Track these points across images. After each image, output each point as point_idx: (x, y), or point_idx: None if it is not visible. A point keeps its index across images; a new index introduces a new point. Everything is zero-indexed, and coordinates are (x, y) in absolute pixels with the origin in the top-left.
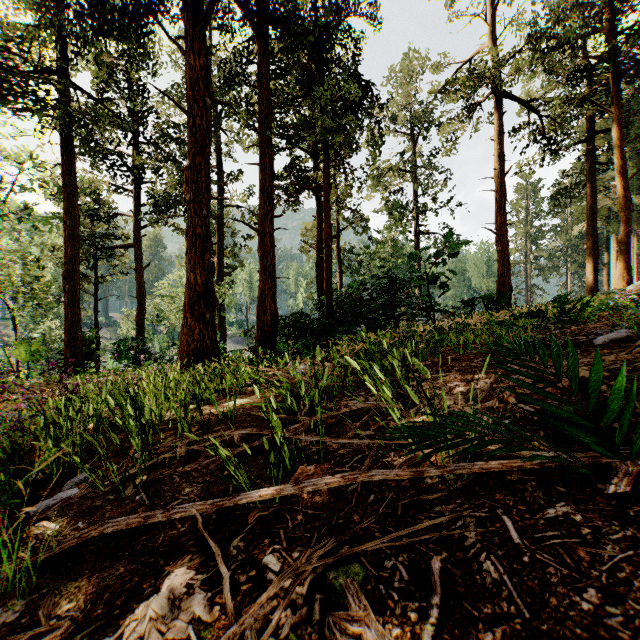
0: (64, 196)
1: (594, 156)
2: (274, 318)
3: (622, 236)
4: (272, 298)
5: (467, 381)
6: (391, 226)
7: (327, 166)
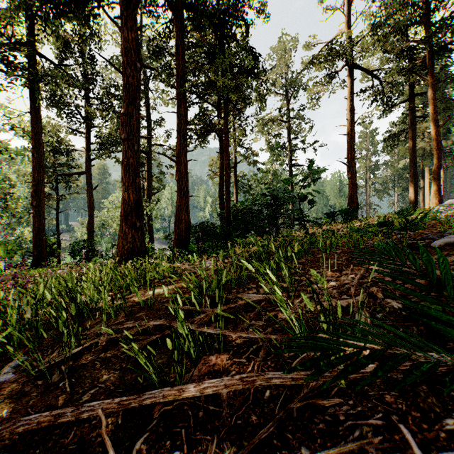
0: (32, 136)
1: (415, 111)
2: (187, 226)
3: (435, 168)
4: (186, 211)
5: (337, 276)
6: (272, 160)
7: (226, 115)
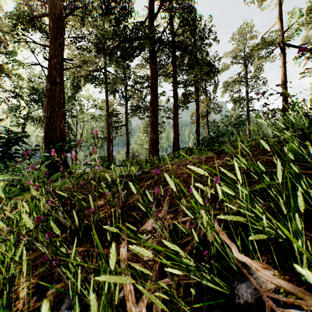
0: (107, 110)
1: None
2: (178, 148)
3: None
4: (177, 141)
5: None
6: (233, 109)
7: (197, 93)
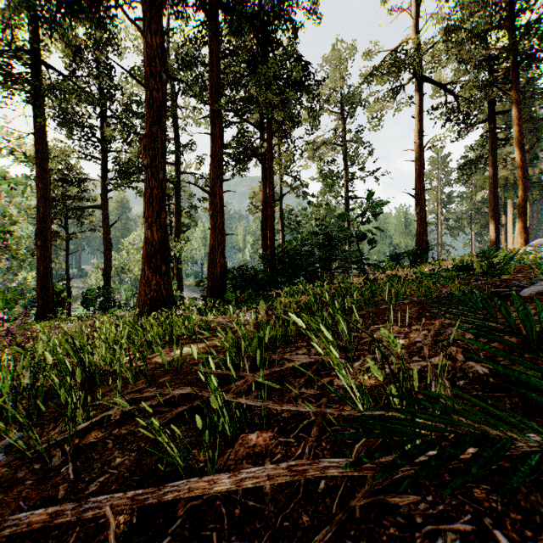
0: (37, 162)
1: (496, 133)
2: (223, 270)
3: (520, 201)
4: (221, 253)
5: (405, 332)
6: (325, 191)
7: (270, 136)
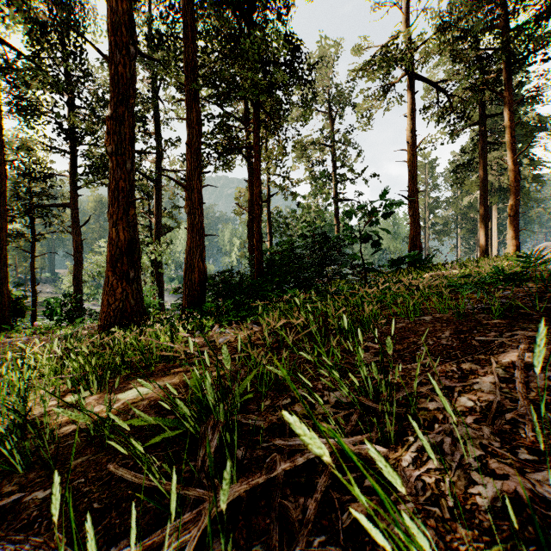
0: None
1: (486, 136)
2: (202, 276)
3: (512, 204)
4: (200, 256)
5: (457, 377)
6: (315, 193)
7: (257, 126)
